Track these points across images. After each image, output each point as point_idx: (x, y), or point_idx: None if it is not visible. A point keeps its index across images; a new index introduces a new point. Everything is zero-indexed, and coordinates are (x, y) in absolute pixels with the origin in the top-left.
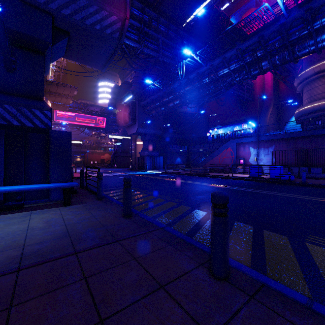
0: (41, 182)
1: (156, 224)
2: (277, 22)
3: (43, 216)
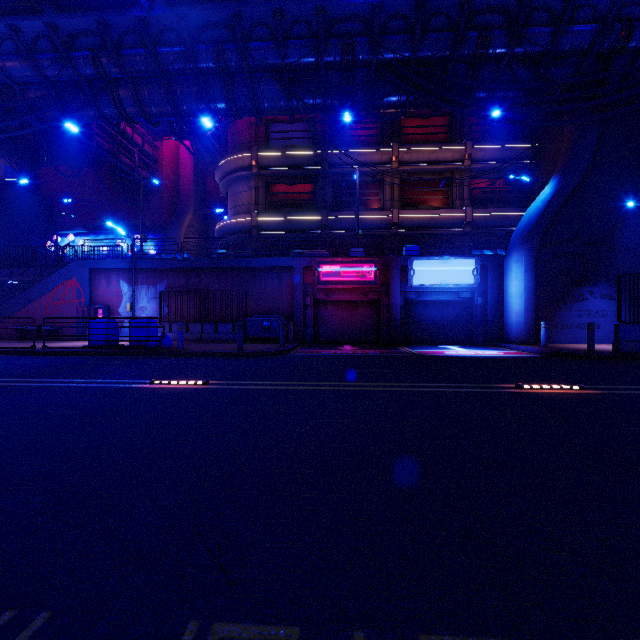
0: None
1: None
2: (131, 8)
3: None
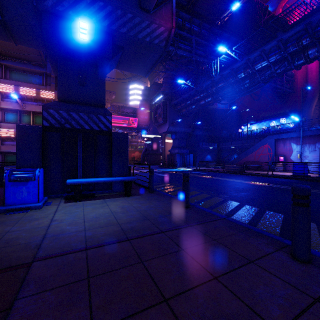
0: (106, 176)
1: (216, 214)
2: None
3: (116, 203)
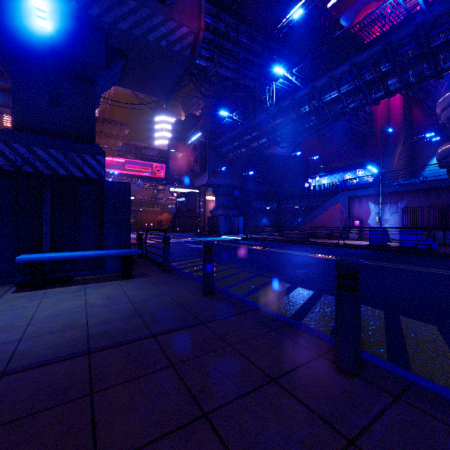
0: (94, 248)
1: (248, 304)
2: (411, 22)
3: (101, 291)
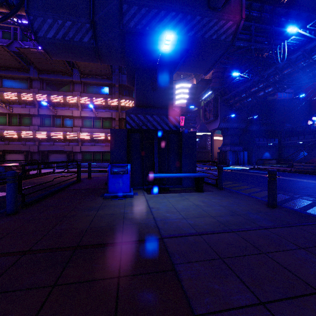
0: (176, 172)
1: None
2: None
3: (193, 197)
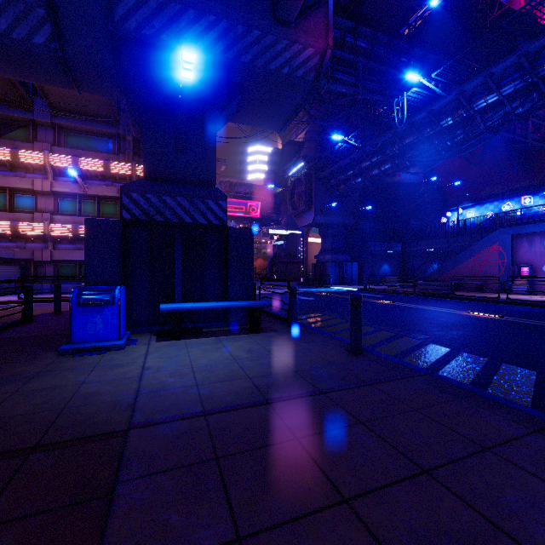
0: (218, 299)
1: (412, 367)
2: None
3: (238, 344)
